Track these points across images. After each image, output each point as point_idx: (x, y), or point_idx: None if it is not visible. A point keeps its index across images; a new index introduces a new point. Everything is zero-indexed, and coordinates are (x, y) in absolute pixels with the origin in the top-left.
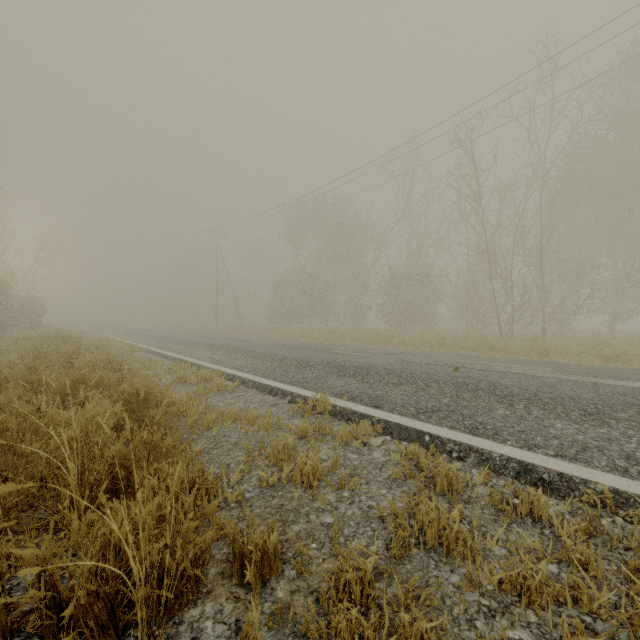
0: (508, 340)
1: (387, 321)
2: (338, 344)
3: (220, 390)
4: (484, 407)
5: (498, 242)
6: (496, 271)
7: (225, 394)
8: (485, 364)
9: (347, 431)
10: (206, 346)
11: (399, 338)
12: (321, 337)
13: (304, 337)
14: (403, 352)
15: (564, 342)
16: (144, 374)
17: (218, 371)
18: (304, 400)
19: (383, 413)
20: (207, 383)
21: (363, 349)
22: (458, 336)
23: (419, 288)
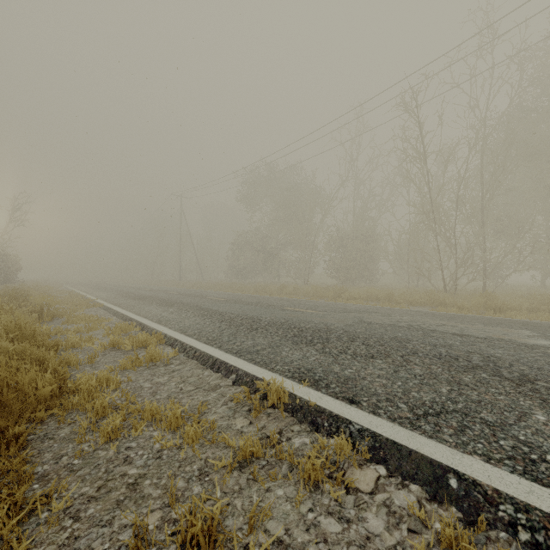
0: (452, 295)
1: (334, 276)
2: (290, 299)
3: (153, 361)
4: (508, 405)
5: (442, 202)
6: (440, 229)
7: (158, 367)
8: (454, 325)
9: (317, 465)
10: (160, 302)
11: (348, 293)
12: (274, 291)
13: (258, 291)
14: (357, 309)
15: (509, 297)
16: (74, 338)
17: (159, 334)
18: (252, 382)
19: (364, 415)
20: (144, 349)
21: (316, 305)
22: (403, 291)
23: (363, 246)
